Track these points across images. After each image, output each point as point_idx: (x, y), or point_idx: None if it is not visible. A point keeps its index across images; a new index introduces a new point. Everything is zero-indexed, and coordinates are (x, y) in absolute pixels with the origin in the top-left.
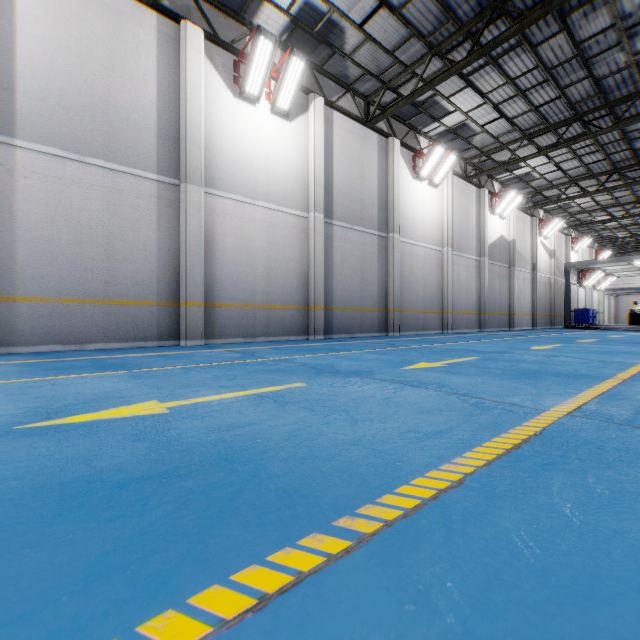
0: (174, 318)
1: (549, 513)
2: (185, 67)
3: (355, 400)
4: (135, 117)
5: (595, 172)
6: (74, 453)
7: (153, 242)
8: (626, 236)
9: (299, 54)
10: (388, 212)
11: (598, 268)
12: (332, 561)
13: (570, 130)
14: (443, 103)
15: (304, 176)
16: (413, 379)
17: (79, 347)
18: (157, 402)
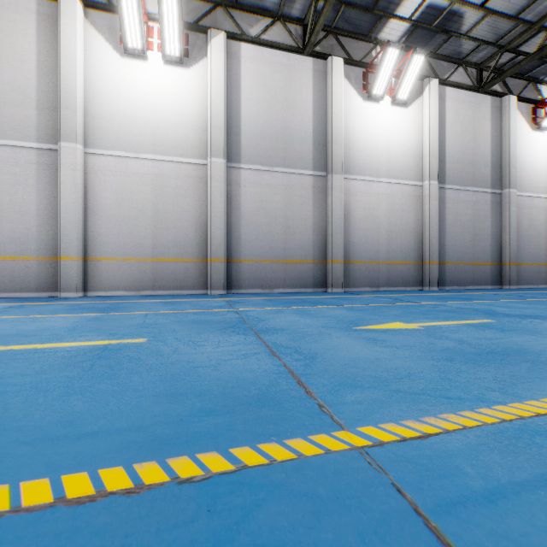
0: (323, 272)
1: None
2: (331, 89)
3: None
4: (300, 134)
5: None
6: (415, 340)
7: (310, 219)
8: None
9: (421, 51)
10: (502, 169)
11: None
12: None
13: None
14: None
15: (419, 151)
16: None
17: (270, 291)
18: (403, 323)
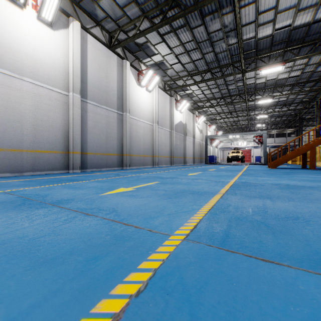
0: None
1: None
2: None
3: None
4: None
5: (216, 97)
6: None
7: None
8: (226, 126)
9: None
10: (123, 100)
11: (217, 138)
12: None
13: (207, 75)
14: (152, 48)
15: (65, 68)
16: (96, 205)
17: None
18: None
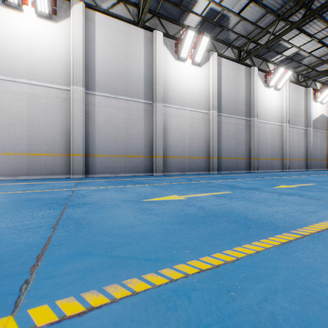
0: (150, 163)
1: None
2: (155, 50)
3: (262, 199)
4: (135, 76)
5: None
6: (173, 208)
7: (142, 130)
8: None
9: (206, 34)
10: (251, 106)
11: None
12: (298, 239)
13: None
14: (284, 44)
15: (207, 93)
16: (283, 192)
17: (116, 175)
18: (177, 195)
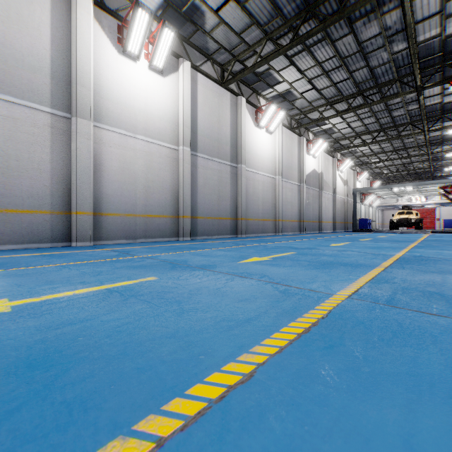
0: (66, 224)
1: (322, 407)
2: (76, 24)
3: (191, 291)
4: (30, 60)
5: (371, 130)
6: None
7: (47, 163)
8: (389, 172)
9: (170, 26)
10: (238, 149)
11: (372, 192)
12: None
13: (356, 101)
14: (275, 75)
15: (175, 119)
16: (243, 271)
17: None
18: (7, 300)
